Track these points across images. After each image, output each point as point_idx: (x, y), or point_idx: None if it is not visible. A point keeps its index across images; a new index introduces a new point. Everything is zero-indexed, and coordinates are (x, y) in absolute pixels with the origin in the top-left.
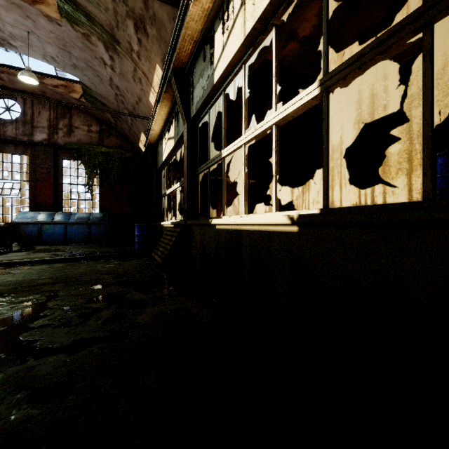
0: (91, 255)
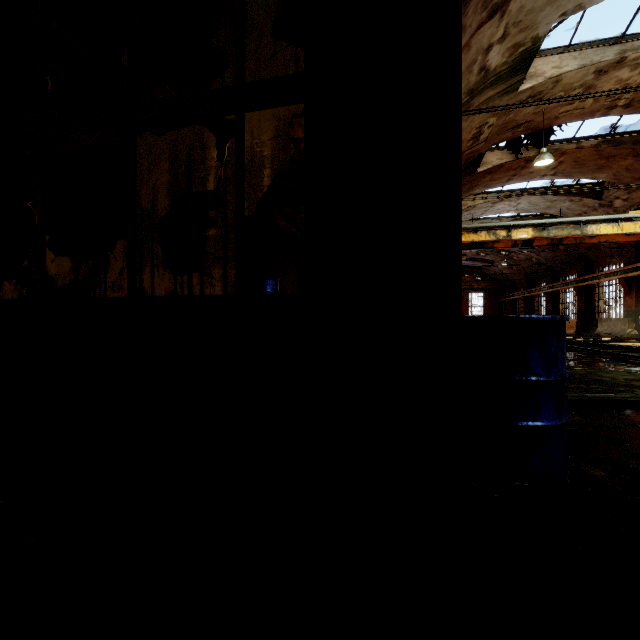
0: (616, 399)
